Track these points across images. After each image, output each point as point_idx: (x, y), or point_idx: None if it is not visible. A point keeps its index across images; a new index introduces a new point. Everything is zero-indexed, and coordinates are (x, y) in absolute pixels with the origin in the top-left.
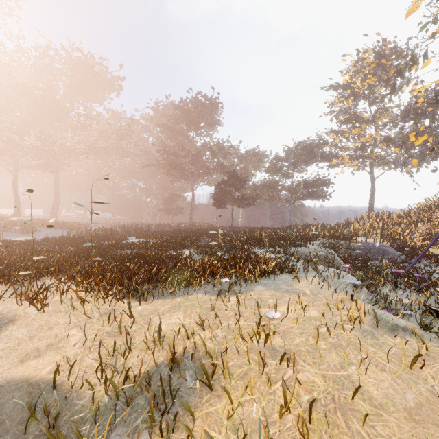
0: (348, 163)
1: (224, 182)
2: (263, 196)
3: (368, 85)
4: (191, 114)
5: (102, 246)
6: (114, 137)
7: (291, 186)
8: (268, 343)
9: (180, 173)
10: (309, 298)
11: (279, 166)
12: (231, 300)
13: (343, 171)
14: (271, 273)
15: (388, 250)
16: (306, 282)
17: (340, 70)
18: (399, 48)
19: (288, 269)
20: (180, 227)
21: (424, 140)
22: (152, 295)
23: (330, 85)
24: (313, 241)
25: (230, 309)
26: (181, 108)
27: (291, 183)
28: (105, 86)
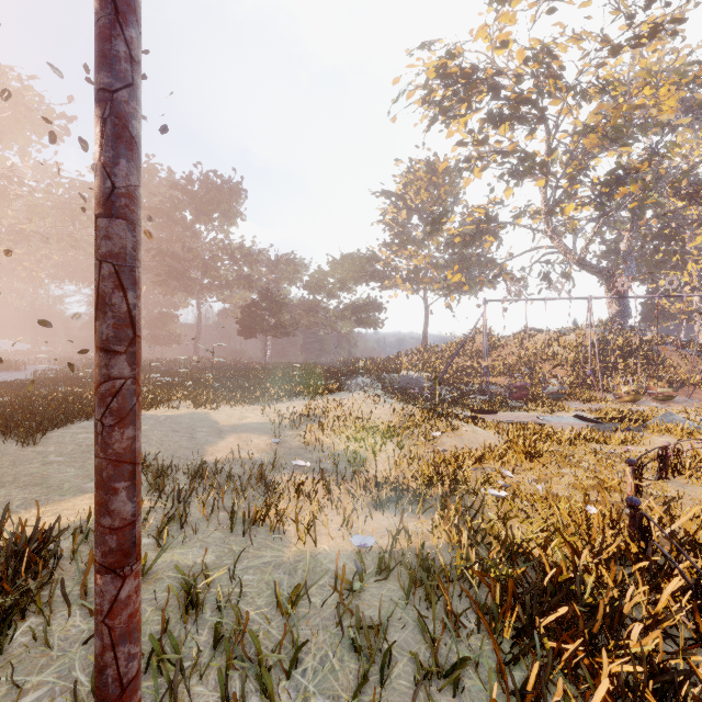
0: (401, 286)
1: (257, 304)
2: (302, 321)
3: (421, 200)
4: (199, 200)
5: (154, 384)
6: (54, 214)
7: (337, 310)
8: (342, 410)
9: (182, 284)
10: (358, 399)
11: (323, 282)
12: (318, 402)
13: (397, 294)
14: (335, 392)
15: (423, 381)
16: (356, 394)
17: (393, 175)
18: (449, 167)
19: (344, 390)
20: (188, 364)
21: (459, 279)
22: (271, 402)
23: (382, 191)
24: (362, 374)
25: (320, 404)
26: (186, 191)
27: (338, 306)
28: (36, 125)
